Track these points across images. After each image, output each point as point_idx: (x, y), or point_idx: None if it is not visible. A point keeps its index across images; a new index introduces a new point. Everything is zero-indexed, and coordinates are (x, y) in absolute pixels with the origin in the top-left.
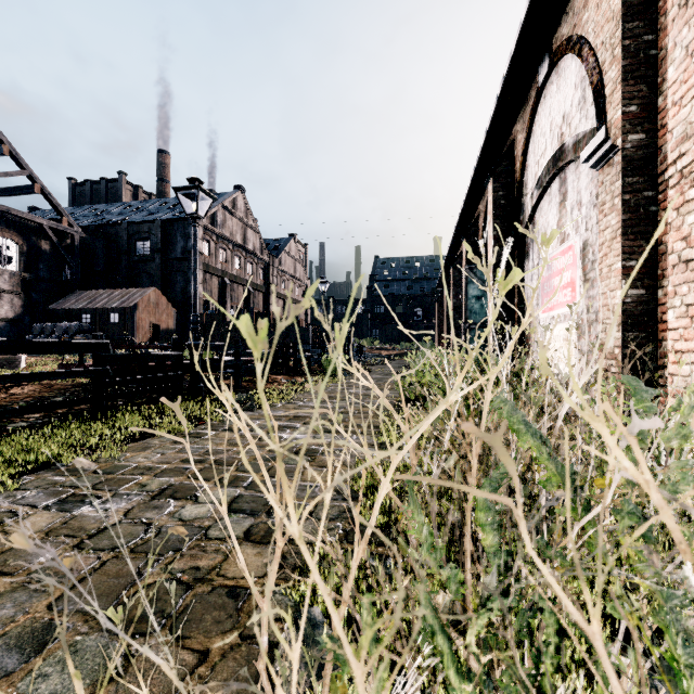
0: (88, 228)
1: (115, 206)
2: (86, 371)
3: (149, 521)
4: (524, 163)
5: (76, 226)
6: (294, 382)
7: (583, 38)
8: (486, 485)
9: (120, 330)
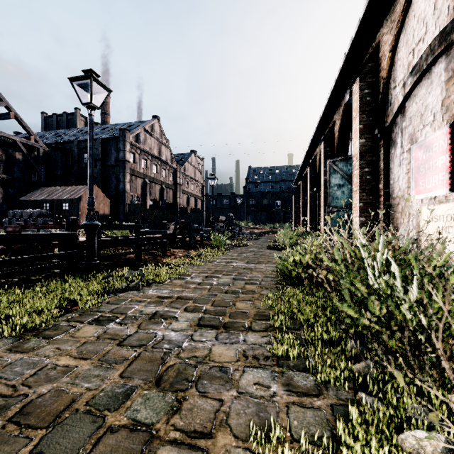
0: (51, 144)
1: (72, 130)
2: None
3: None
4: (392, 58)
5: (41, 142)
6: (187, 255)
7: None
8: None
9: (70, 215)
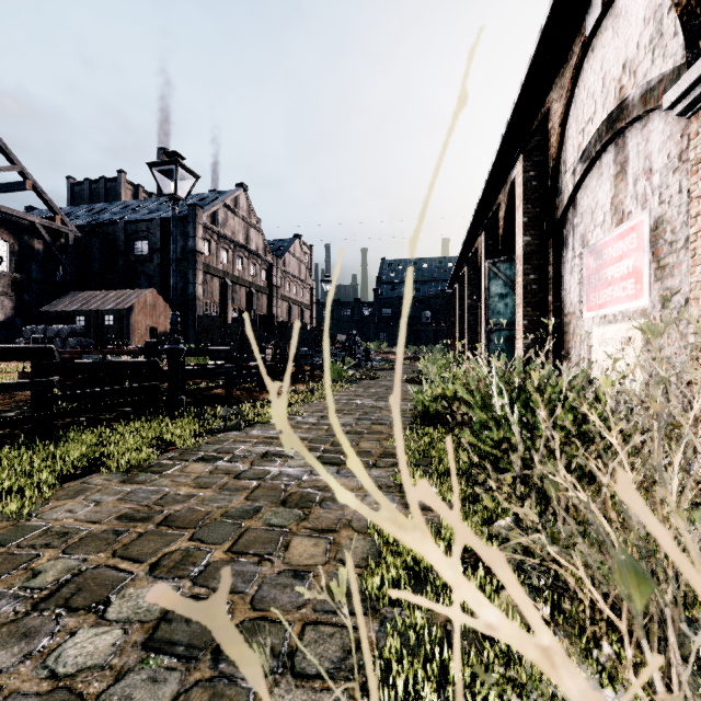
0: (84, 227)
1: (114, 205)
2: (18, 384)
3: None
4: (562, 135)
5: (70, 224)
6: (294, 391)
7: None
8: None
9: (115, 333)
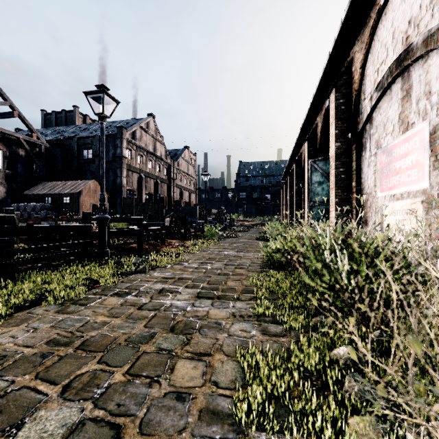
0: (51, 141)
1: (70, 127)
2: None
3: None
4: (362, 74)
5: (42, 139)
6: (183, 245)
7: None
8: None
9: (70, 208)
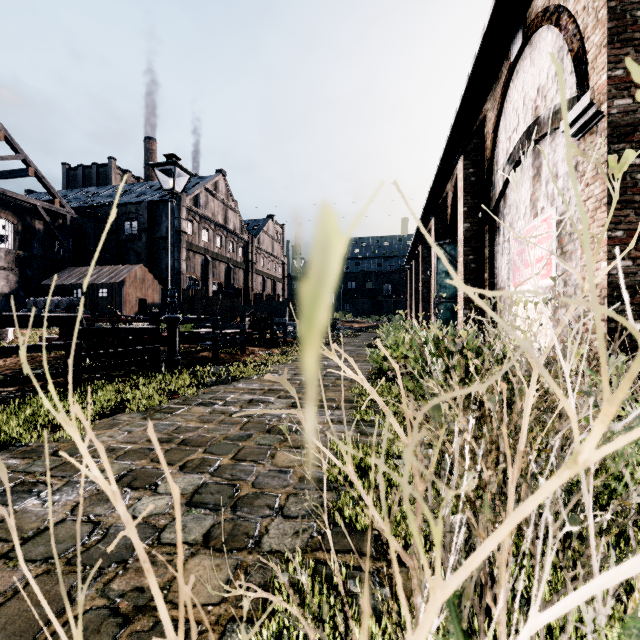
0: (79, 209)
1: (105, 189)
2: (57, 345)
3: (97, 518)
4: (495, 140)
5: (68, 207)
6: (270, 354)
7: (562, 6)
8: (632, 630)
9: (109, 304)
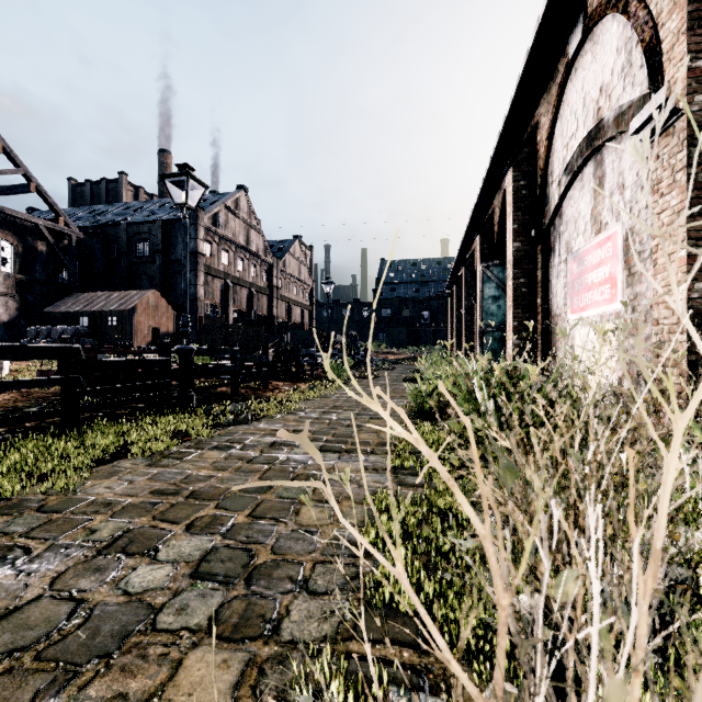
0: (87, 229)
1: (115, 207)
2: (50, 380)
3: (80, 594)
4: (549, 148)
5: (73, 226)
6: (296, 389)
7: None
8: None
9: (118, 333)
